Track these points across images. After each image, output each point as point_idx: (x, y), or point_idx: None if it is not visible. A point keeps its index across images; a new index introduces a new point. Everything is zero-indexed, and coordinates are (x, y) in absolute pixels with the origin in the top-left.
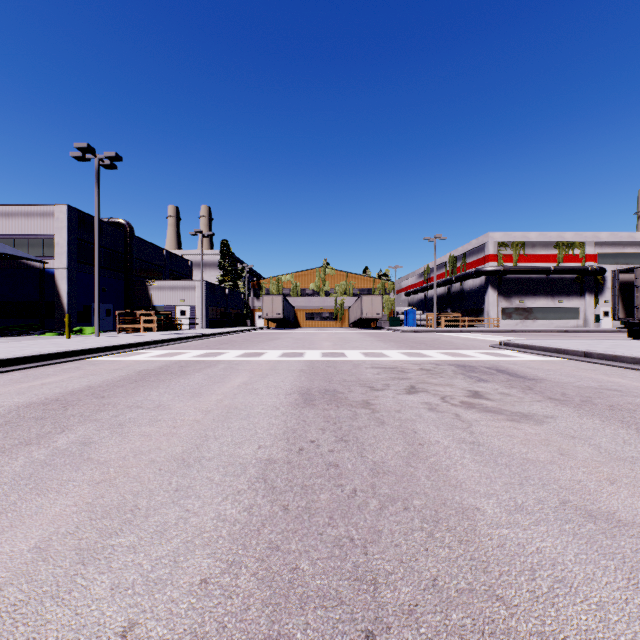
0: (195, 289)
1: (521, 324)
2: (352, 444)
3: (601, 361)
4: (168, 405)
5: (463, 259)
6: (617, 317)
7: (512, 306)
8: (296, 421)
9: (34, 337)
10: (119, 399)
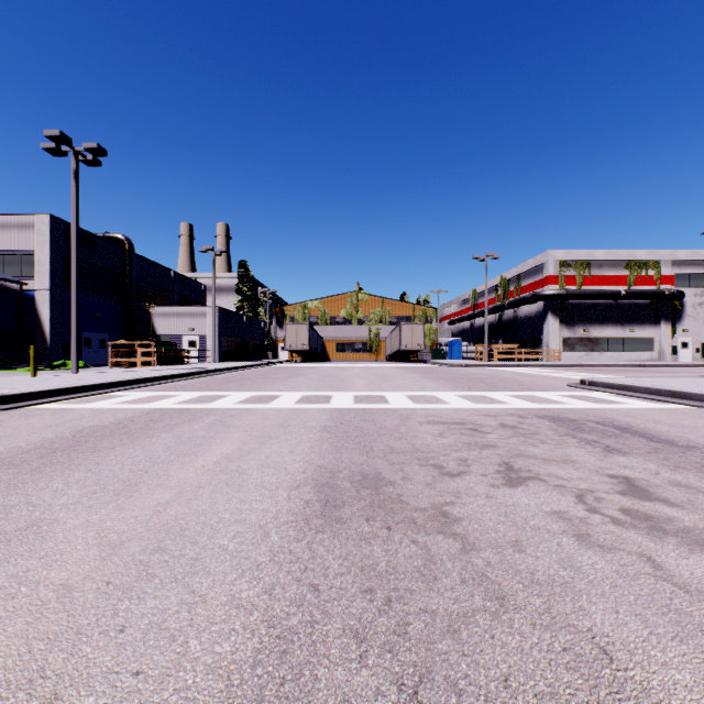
0: (206, 316)
1: (586, 357)
2: None
3: None
4: (50, 523)
5: (517, 282)
6: None
7: (575, 336)
8: (296, 591)
9: (2, 373)
10: None
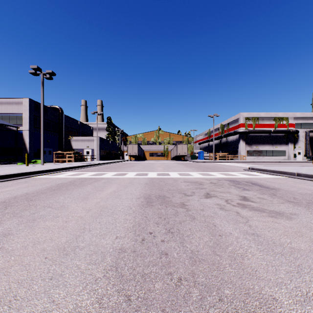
0: (94, 141)
1: (256, 158)
2: (176, 235)
3: (306, 178)
4: (67, 206)
5: (227, 126)
6: (308, 155)
7: (252, 149)
8: (141, 217)
9: (11, 165)
10: (40, 201)
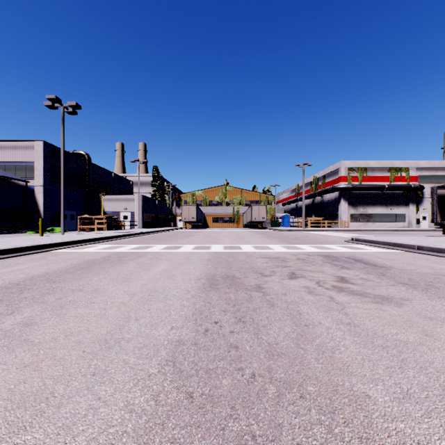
0: (134, 200)
1: (364, 225)
2: (249, 325)
3: (430, 252)
4: (103, 289)
5: (323, 179)
6: (435, 220)
7: (358, 212)
8: (203, 303)
9: (18, 234)
10: (66, 283)
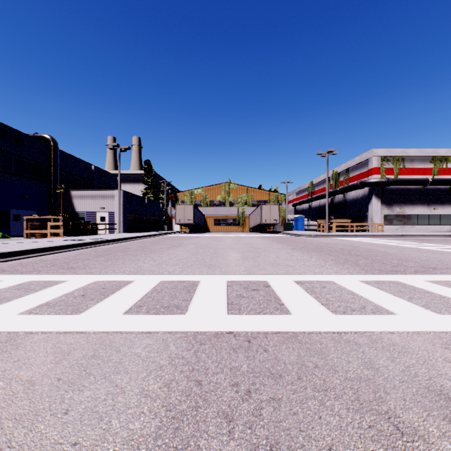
0: (113, 198)
1: (401, 229)
2: None
3: None
4: None
5: (346, 174)
6: None
7: (393, 213)
8: None
9: None
10: None
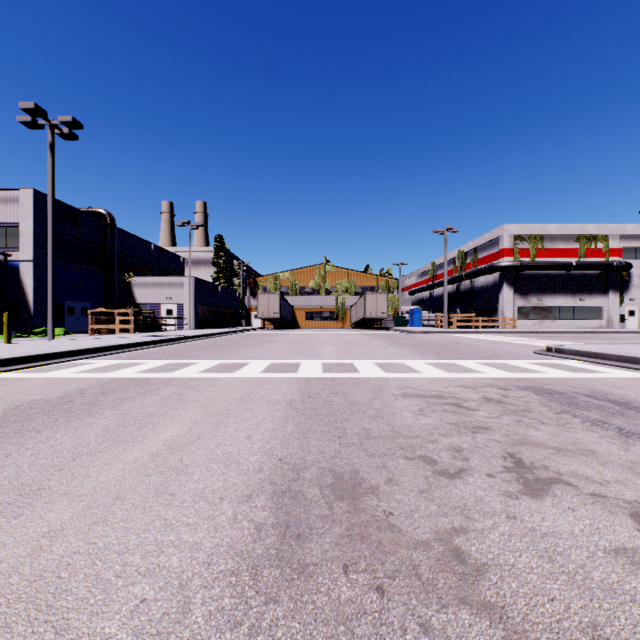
0: (183, 286)
1: (539, 324)
2: None
3: None
4: None
5: (474, 254)
6: None
7: (529, 305)
8: None
9: None
10: None
